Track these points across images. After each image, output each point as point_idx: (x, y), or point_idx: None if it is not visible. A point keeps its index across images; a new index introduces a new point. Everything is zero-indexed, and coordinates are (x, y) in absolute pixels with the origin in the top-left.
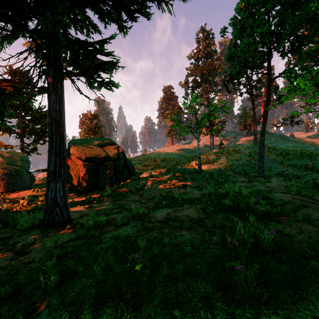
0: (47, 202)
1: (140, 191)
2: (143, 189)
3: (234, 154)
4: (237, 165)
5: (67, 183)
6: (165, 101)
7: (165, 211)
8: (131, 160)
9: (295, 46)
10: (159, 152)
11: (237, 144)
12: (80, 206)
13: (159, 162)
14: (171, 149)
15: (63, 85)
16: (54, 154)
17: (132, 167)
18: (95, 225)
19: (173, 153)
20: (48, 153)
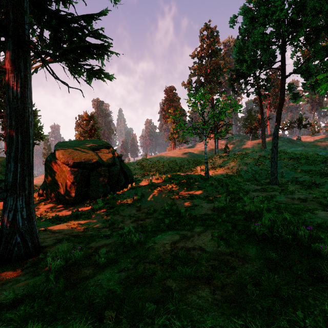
0: (3, 226)
1: (138, 202)
2: (141, 200)
3: (241, 158)
4: (246, 171)
5: (52, 192)
6: (167, 102)
7: (169, 237)
8: (130, 165)
9: (311, 39)
10: (160, 157)
11: (242, 148)
12: (64, 223)
13: (160, 167)
14: (173, 153)
15: (29, 64)
16: (14, 159)
17: (130, 174)
18: (66, 265)
19: (176, 158)
20: (6, 158)
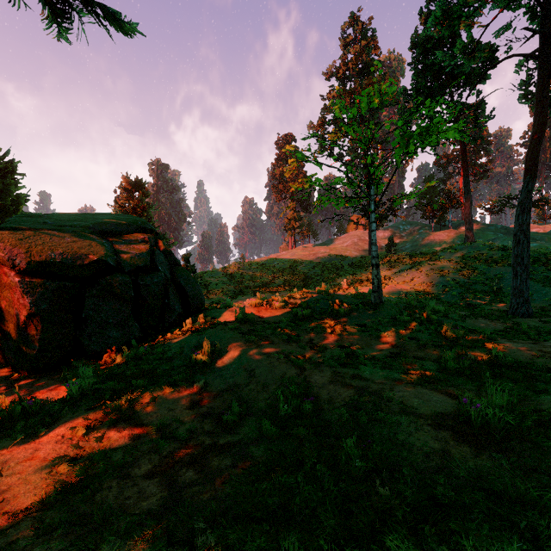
0: None
1: (202, 373)
2: (212, 366)
3: (429, 262)
4: (444, 286)
5: None
6: (281, 163)
7: None
8: (210, 276)
9: None
10: (268, 260)
11: (419, 245)
12: None
13: (268, 279)
14: (292, 255)
15: None
16: None
17: (195, 292)
18: None
19: (297, 262)
20: None
